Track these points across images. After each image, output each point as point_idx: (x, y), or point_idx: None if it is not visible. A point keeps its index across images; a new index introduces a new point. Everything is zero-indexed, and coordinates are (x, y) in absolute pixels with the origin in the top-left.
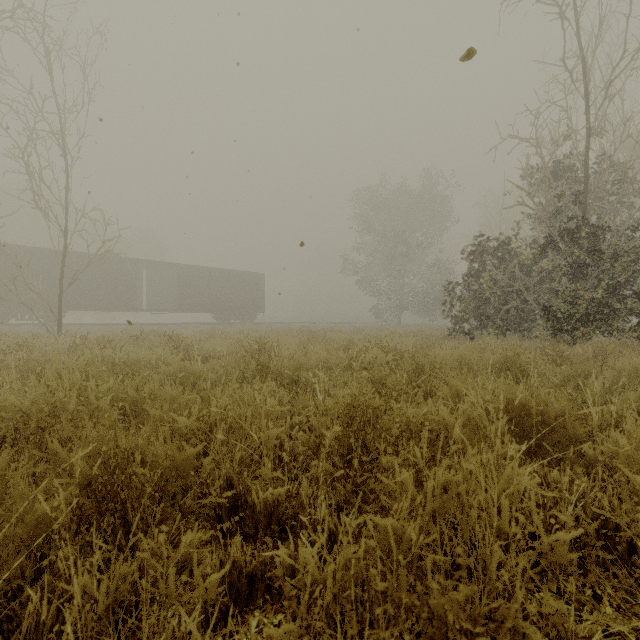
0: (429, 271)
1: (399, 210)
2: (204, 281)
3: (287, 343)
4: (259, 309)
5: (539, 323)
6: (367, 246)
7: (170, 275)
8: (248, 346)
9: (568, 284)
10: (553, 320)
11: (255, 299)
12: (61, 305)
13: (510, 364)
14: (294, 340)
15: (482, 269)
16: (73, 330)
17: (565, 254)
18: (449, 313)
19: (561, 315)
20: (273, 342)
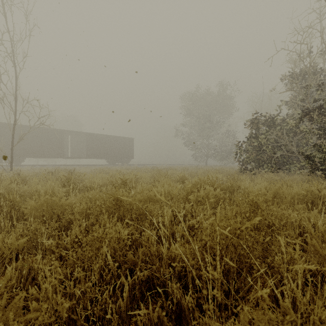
0: (222, 136)
1: (206, 103)
2: (101, 142)
3: (143, 177)
4: (131, 157)
5: (296, 165)
6: (189, 123)
7: (83, 139)
8: (117, 180)
9: (323, 140)
10: (310, 163)
11: (129, 152)
12: (12, 154)
13: (313, 197)
14: (148, 175)
15: (260, 133)
16: (25, 168)
17: (322, 120)
18: (238, 159)
19: (318, 160)
20: (134, 177)
